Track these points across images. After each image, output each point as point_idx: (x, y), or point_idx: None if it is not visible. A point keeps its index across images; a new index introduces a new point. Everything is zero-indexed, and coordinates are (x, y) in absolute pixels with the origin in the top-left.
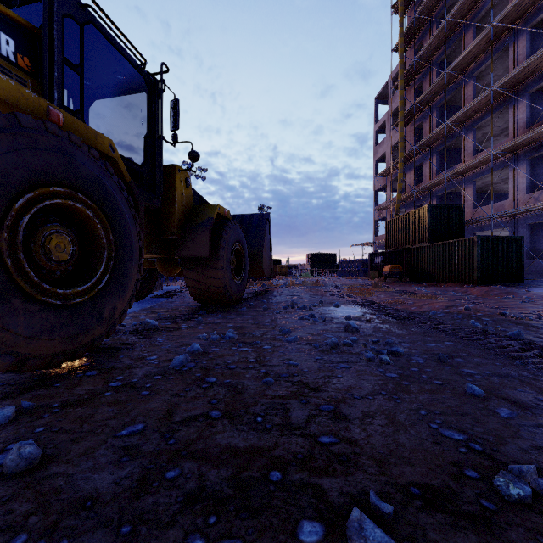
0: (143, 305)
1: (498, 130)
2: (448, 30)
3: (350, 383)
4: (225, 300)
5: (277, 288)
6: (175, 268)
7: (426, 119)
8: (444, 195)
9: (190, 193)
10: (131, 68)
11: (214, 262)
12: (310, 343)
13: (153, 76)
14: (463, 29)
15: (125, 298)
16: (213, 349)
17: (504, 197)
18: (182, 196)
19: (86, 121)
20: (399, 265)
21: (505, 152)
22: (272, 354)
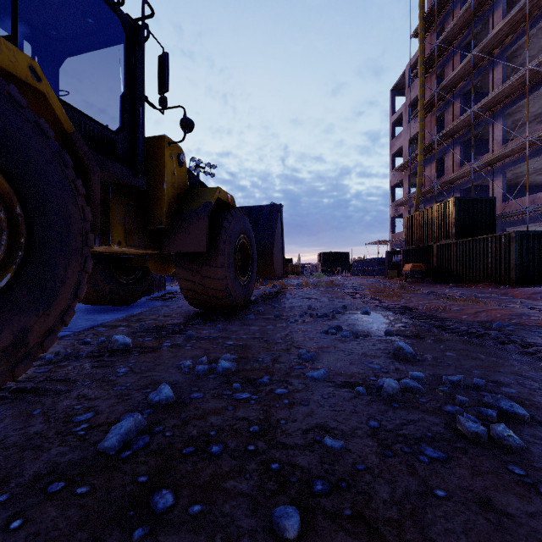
0: (132, 309)
1: (531, 116)
2: (474, 10)
3: (483, 533)
4: (227, 306)
5: (289, 290)
6: (169, 266)
7: (448, 107)
8: (468, 189)
9: (184, 174)
10: (101, 4)
11: (212, 258)
12: (349, 382)
13: (134, 20)
14: (492, 7)
15: (50, 311)
16: (193, 394)
17: (535, 190)
18: (174, 176)
19: (56, 84)
20: (421, 263)
21: None
22: (290, 410)
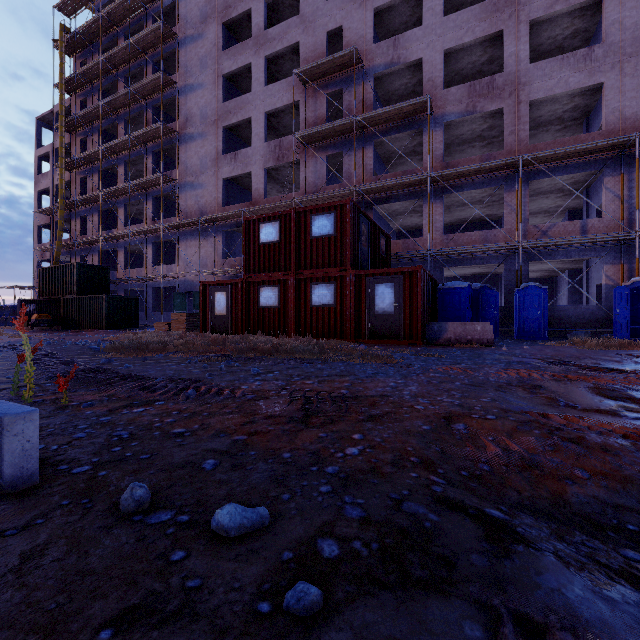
0: None
1: None
2: (106, 111)
3: None
4: None
5: None
6: None
7: (90, 175)
8: (107, 251)
9: None
10: None
11: None
12: None
13: None
14: (118, 118)
15: None
16: None
17: None
18: None
19: None
20: (48, 314)
21: (140, 233)
22: None
